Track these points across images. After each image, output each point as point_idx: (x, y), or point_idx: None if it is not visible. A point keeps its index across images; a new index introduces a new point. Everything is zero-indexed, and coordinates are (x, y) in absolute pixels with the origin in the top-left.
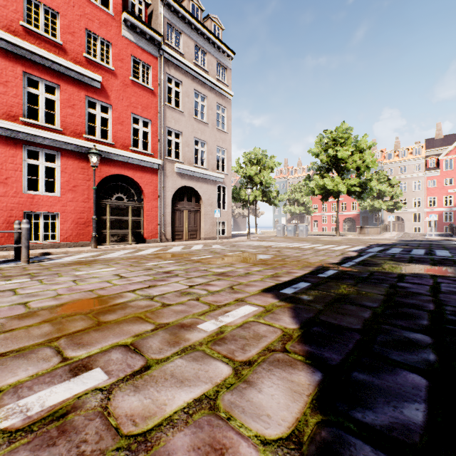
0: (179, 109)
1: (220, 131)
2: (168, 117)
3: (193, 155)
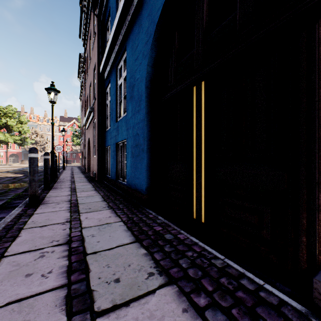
0: None
1: None
2: None
3: None
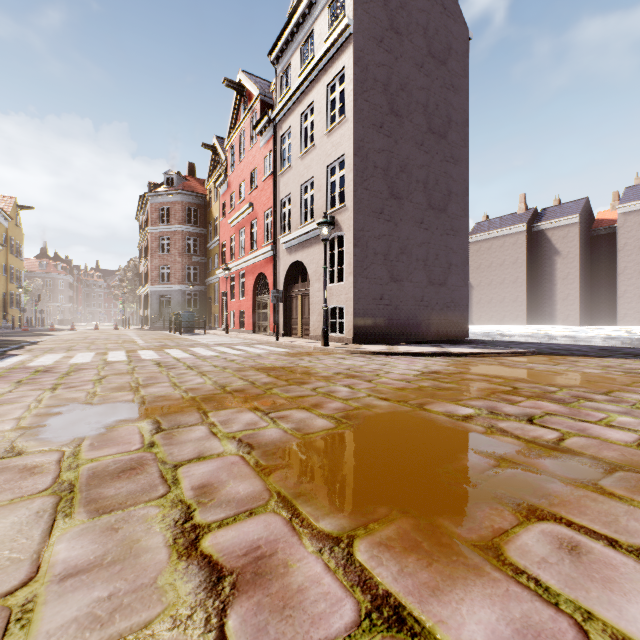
0: (287, 166)
1: (333, 131)
2: (281, 187)
3: (300, 213)
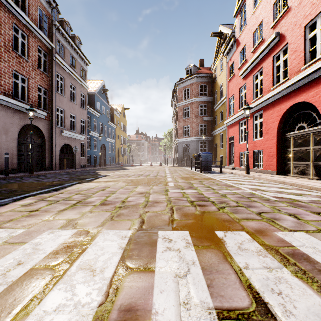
0: None
1: None
2: None
3: None
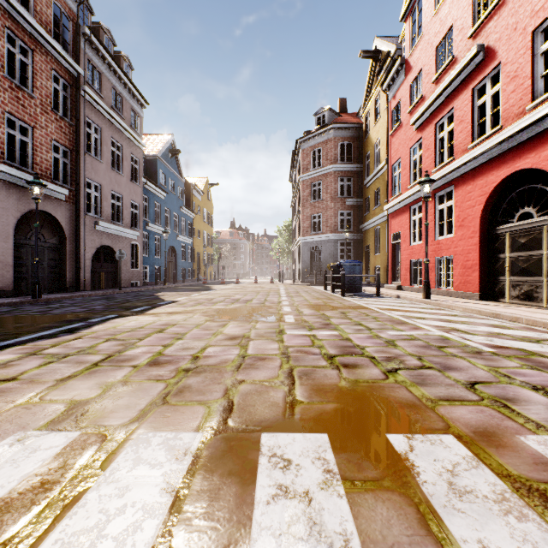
0: None
1: None
2: None
3: None
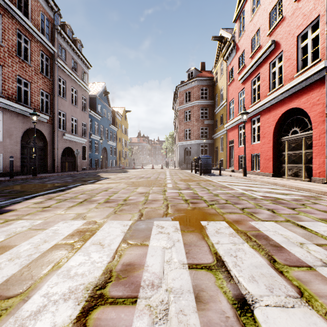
0: None
1: None
2: None
3: None
